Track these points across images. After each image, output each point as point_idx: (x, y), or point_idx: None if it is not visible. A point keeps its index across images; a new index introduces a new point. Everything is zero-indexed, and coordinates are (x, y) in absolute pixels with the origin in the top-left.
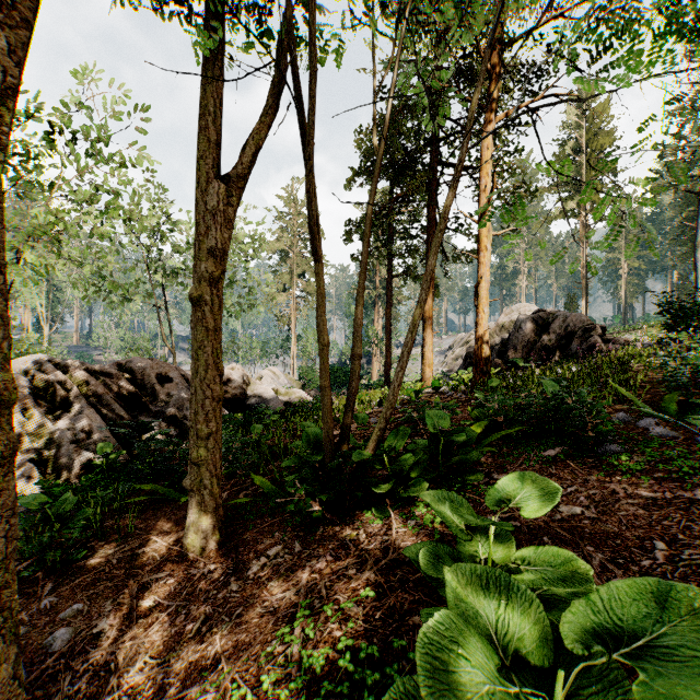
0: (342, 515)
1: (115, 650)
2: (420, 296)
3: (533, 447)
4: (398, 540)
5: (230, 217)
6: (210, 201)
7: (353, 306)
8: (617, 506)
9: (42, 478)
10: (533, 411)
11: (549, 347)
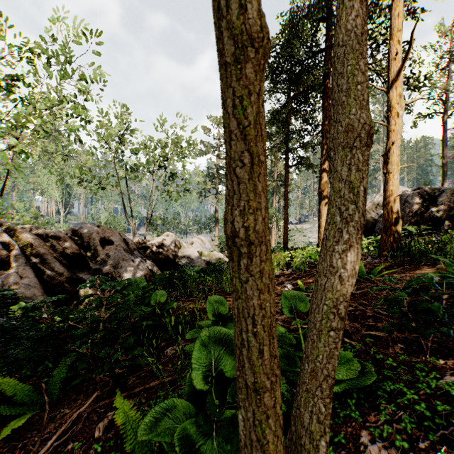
0: None
1: None
2: None
3: None
4: None
5: None
6: None
7: None
8: None
9: None
10: None
11: (437, 217)
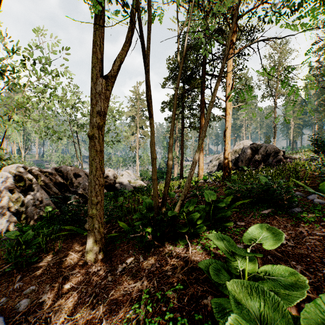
0: (163, 242)
1: (50, 311)
2: (201, 134)
3: (256, 209)
4: (193, 257)
5: (107, 96)
6: (98, 88)
7: (165, 142)
8: (304, 240)
9: (18, 222)
10: (255, 191)
11: (258, 160)
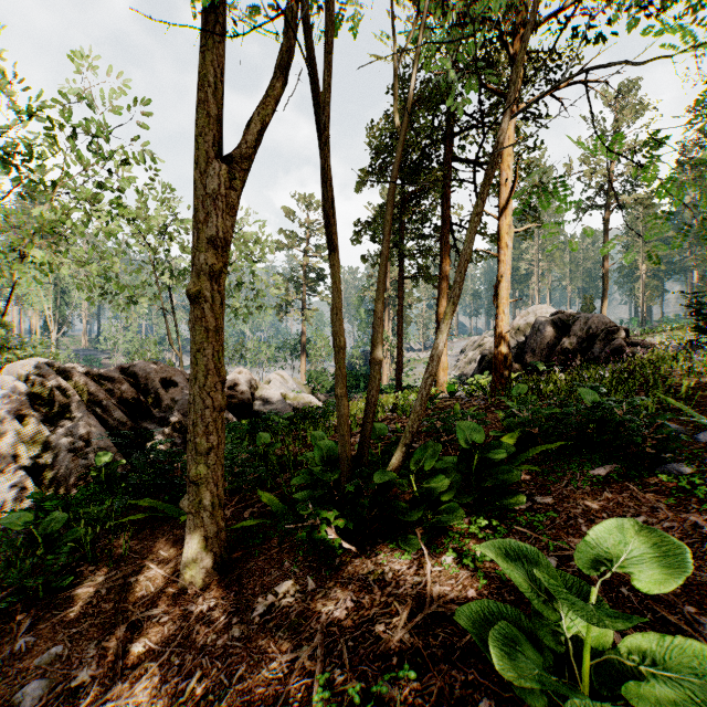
0: (362, 544)
1: None
2: (452, 291)
3: (577, 464)
4: (435, 587)
5: (233, 202)
6: (210, 184)
7: (363, 309)
8: (706, 546)
9: (37, 489)
10: (574, 422)
11: (570, 350)
